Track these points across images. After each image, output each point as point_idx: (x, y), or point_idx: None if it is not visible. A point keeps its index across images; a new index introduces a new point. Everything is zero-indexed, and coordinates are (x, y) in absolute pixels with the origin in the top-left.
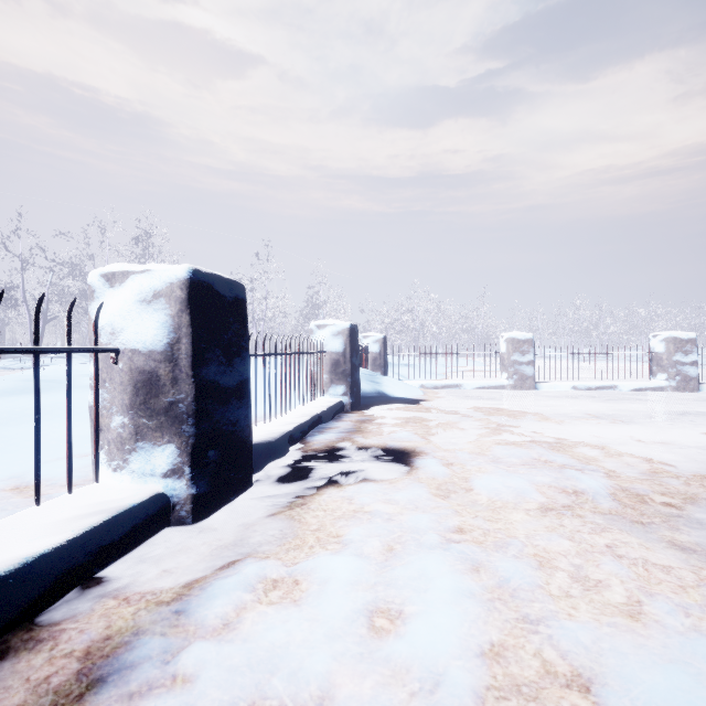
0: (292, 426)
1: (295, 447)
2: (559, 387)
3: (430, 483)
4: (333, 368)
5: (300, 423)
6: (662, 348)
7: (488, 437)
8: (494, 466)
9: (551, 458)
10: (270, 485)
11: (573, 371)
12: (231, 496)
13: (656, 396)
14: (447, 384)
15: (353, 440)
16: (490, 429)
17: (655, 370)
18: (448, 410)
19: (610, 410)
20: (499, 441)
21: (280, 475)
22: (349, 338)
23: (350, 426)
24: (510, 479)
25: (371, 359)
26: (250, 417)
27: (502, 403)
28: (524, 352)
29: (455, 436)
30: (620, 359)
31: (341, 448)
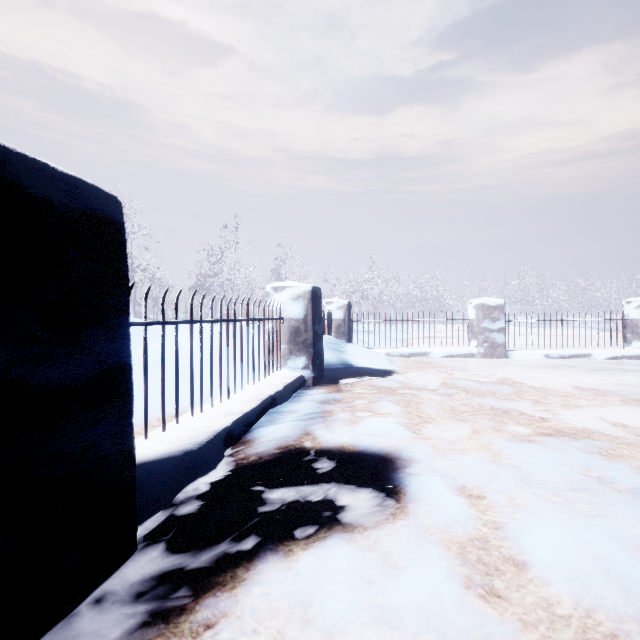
0: (232, 419)
1: (234, 449)
2: (531, 355)
3: (446, 545)
4: (292, 338)
5: (244, 412)
6: (638, 314)
7: (490, 429)
8: (532, 494)
9: (606, 474)
10: (167, 551)
11: (544, 338)
12: (67, 604)
13: (637, 365)
14: (414, 352)
15: (314, 436)
16: (486, 415)
17: (630, 337)
18: (425, 386)
19: (606, 385)
20: (509, 437)
21: (193, 521)
22: (310, 302)
23: (311, 410)
24: (580, 534)
25: (334, 326)
26: (130, 432)
27: (479, 374)
28: (495, 319)
29: (445, 426)
30: (564, 325)
31: (297, 451)
